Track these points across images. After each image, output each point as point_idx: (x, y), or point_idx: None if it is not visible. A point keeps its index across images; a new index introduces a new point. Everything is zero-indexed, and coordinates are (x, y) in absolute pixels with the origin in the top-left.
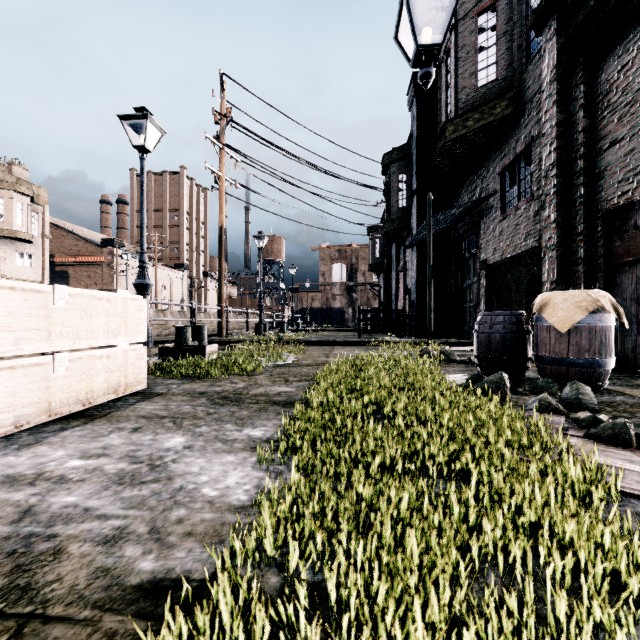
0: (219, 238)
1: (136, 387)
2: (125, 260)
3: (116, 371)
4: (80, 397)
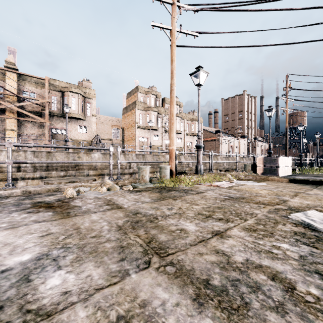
0: (285, 132)
1: (290, 174)
2: (223, 137)
3: (289, 170)
4: (286, 173)
